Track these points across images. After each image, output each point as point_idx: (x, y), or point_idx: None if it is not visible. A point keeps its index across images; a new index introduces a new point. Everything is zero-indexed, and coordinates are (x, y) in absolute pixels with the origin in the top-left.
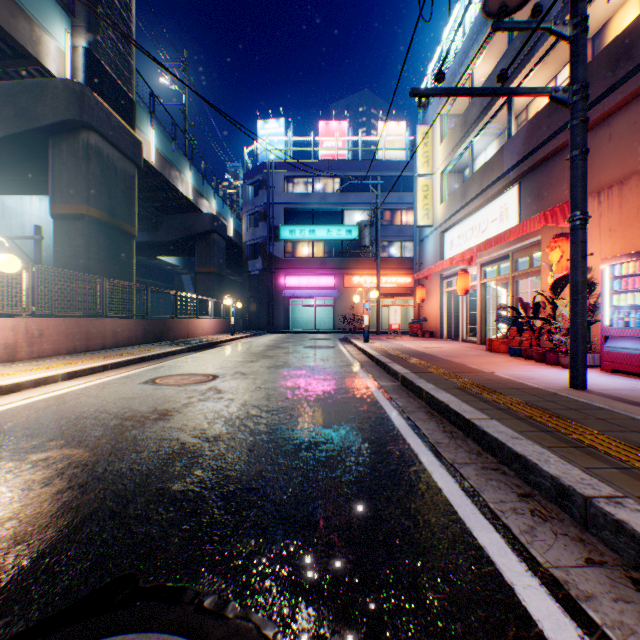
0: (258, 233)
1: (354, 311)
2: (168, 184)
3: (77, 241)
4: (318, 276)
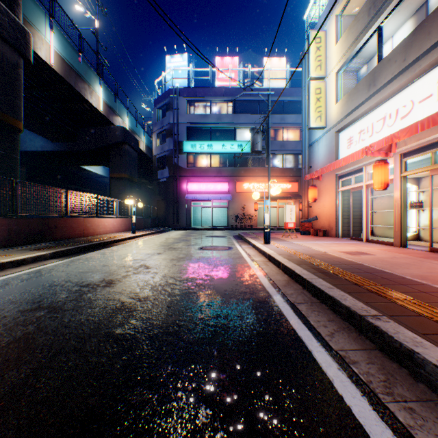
0: (165, 147)
1: (244, 211)
2: (76, 94)
3: None
4: (215, 183)
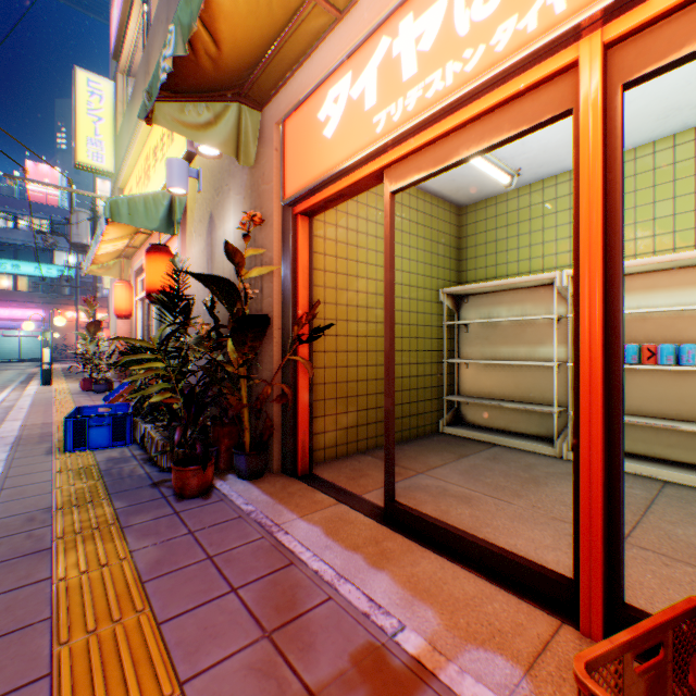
0: None
1: (69, 342)
2: None
3: None
4: (25, 309)
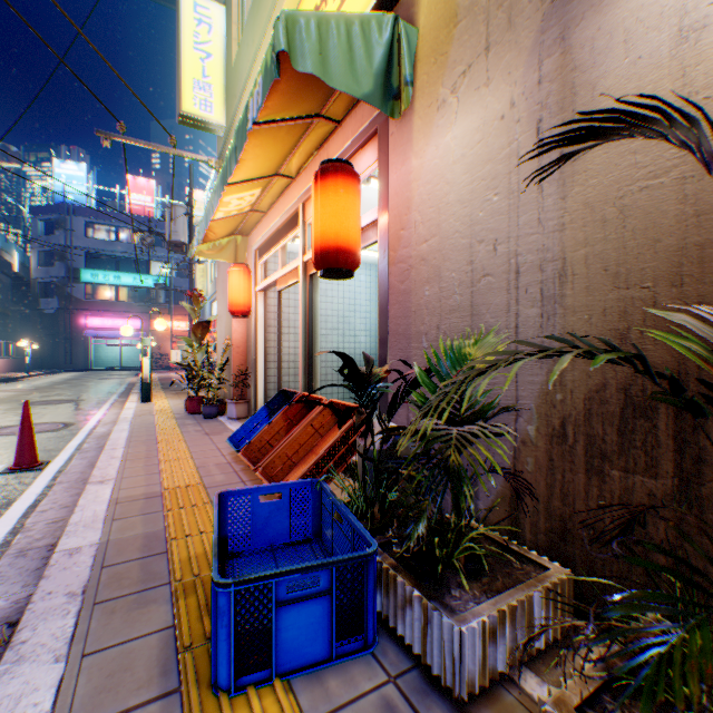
0: (54, 272)
1: (163, 351)
2: None
3: None
4: (125, 318)
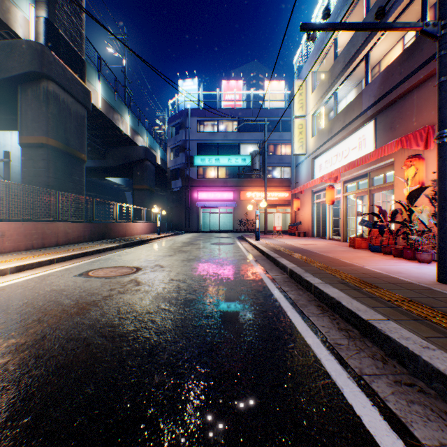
0: (178, 161)
1: (247, 217)
2: (112, 124)
3: (39, 164)
4: (221, 192)
